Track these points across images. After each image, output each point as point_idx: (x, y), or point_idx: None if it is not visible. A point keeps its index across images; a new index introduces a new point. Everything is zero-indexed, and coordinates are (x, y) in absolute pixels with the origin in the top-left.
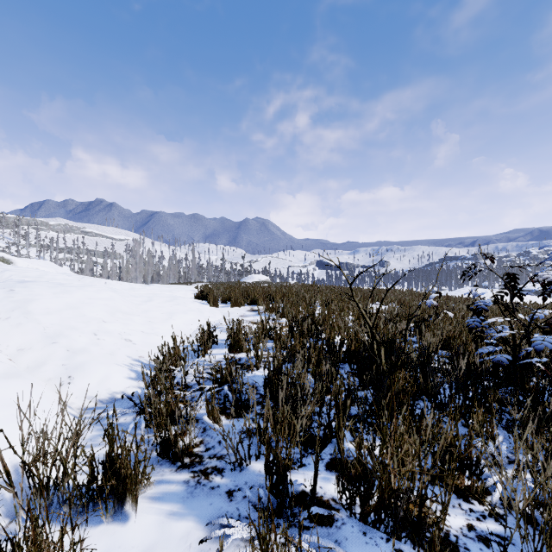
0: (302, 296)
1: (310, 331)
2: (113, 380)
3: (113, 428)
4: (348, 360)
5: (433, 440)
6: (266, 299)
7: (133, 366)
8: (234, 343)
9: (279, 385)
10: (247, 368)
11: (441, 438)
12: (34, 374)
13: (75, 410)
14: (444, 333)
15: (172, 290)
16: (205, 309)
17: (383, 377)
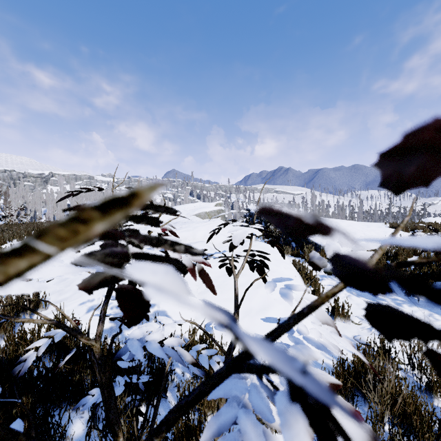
0: None
1: None
2: None
3: None
4: None
5: None
6: None
7: None
8: None
9: None
10: None
11: None
12: None
13: None
14: None
15: (370, 224)
16: (401, 232)
17: None
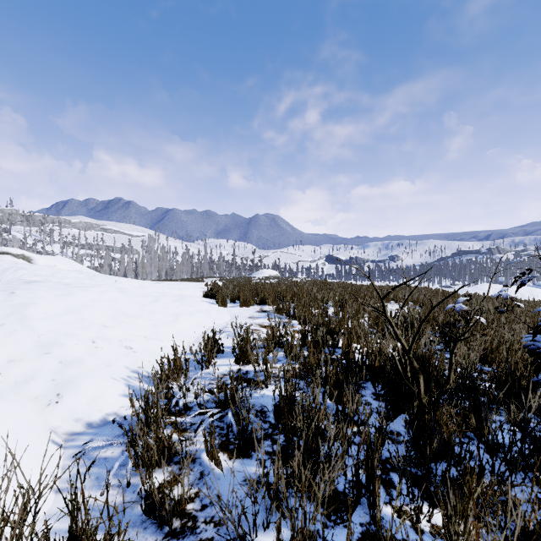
0: (313, 295)
1: (325, 339)
2: (106, 399)
3: (76, 495)
4: (371, 379)
5: (505, 518)
6: (276, 299)
7: (130, 379)
8: (240, 354)
9: (291, 416)
10: (255, 385)
11: (507, 505)
12: (20, 391)
13: (60, 437)
14: (482, 345)
15: (181, 288)
16: (213, 309)
17: (422, 412)
